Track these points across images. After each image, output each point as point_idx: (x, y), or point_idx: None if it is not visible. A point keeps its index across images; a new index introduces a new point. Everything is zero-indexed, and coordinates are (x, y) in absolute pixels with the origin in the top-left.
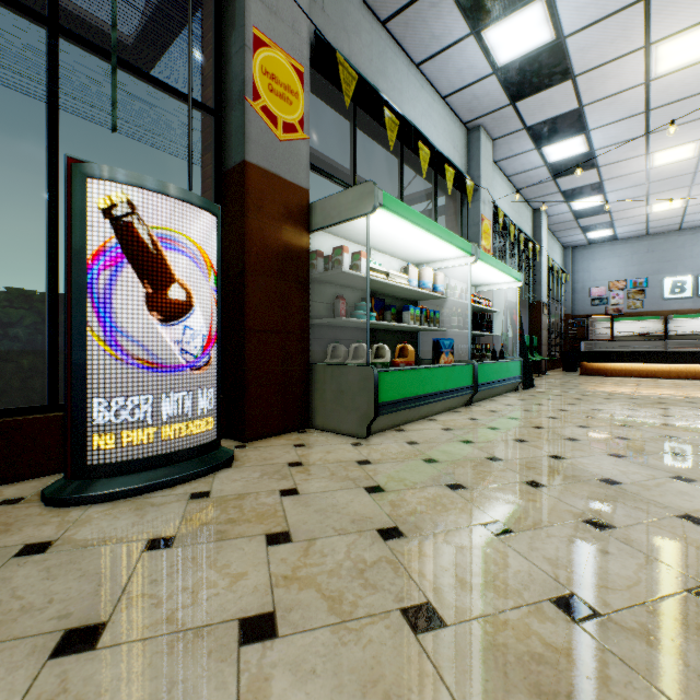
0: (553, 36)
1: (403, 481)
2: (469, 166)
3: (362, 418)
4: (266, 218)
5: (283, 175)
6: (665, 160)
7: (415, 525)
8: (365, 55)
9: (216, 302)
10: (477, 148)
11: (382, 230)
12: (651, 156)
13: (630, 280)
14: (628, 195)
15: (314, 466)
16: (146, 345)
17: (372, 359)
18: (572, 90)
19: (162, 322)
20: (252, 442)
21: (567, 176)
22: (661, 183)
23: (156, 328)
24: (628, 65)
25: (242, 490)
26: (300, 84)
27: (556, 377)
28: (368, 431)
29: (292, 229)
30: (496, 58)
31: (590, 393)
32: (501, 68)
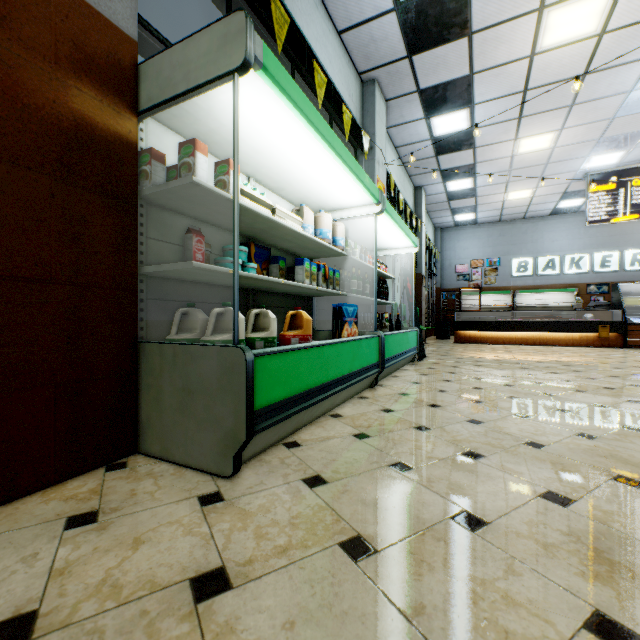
0: None
1: None
2: (364, 122)
3: (225, 440)
4: (20, 46)
5: None
6: (528, 148)
7: None
8: None
9: None
10: (372, 103)
11: (265, 137)
12: (518, 142)
13: (487, 259)
14: (493, 180)
15: (60, 638)
16: None
17: (249, 332)
18: (467, 50)
19: None
20: None
21: (447, 154)
22: (520, 171)
23: None
24: (520, 29)
25: None
26: None
27: (437, 346)
28: (235, 464)
29: (95, 94)
30: None
31: (481, 363)
32: (403, 4)
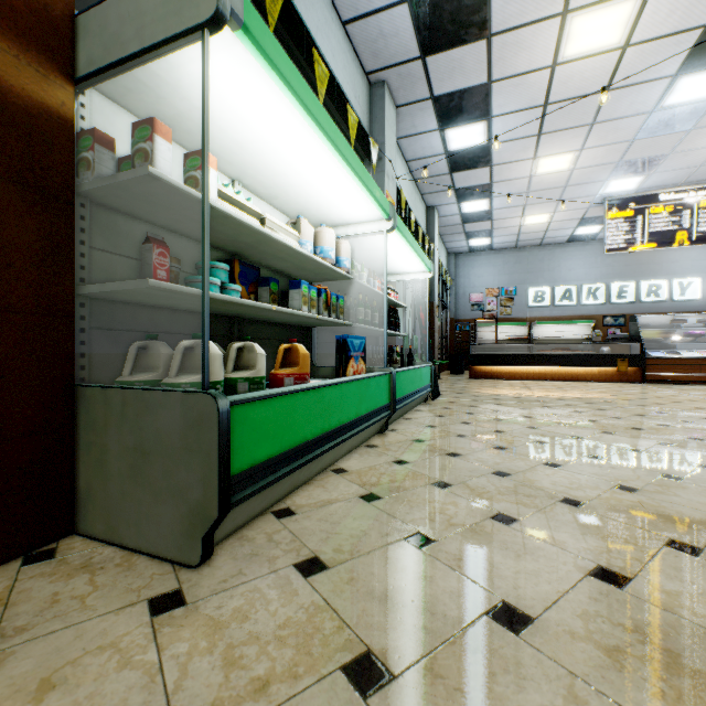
0: None
1: None
2: (372, 129)
3: (191, 517)
4: None
5: None
6: (547, 168)
7: None
8: None
9: None
10: (381, 108)
11: (250, 127)
12: (537, 162)
13: (503, 288)
14: (510, 203)
15: None
16: None
17: (229, 371)
18: (485, 55)
19: None
20: None
21: (463, 171)
22: (538, 194)
23: None
24: (542, 35)
25: None
26: None
27: (451, 382)
28: (204, 549)
29: (8, 46)
30: None
31: (500, 401)
32: None
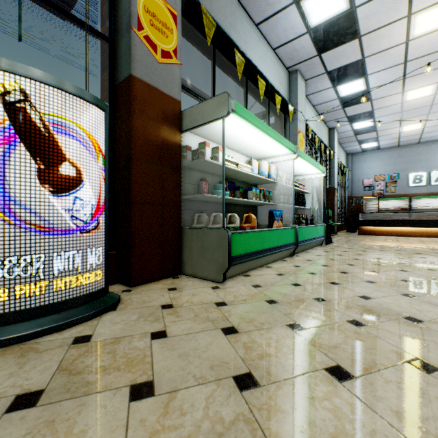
0: (348, 6)
1: (252, 322)
2: (290, 97)
3: (219, 267)
4: (148, 119)
5: (161, 89)
6: (414, 96)
7: (266, 371)
8: (221, 13)
9: (104, 179)
10: (295, 84)
11: (233, 132)
12: (405, 94)
13: (388, 174)
14: (389, 119)
15: (182, 308)
16: (38, 212)
17: (226, 224)
18: (358, 46)
19: (53, 193)
20: (136, 286)
21: (351, 106)
22: (410, 112)
23: (48, 198)
24: (395, 29)
25: (119, 333)
26: (174, 24)
27: (344, 236)
28: (223, 277)
29: (168, 129)
30: (309, 21)
31: (369, 246)
32: (312, 29)
